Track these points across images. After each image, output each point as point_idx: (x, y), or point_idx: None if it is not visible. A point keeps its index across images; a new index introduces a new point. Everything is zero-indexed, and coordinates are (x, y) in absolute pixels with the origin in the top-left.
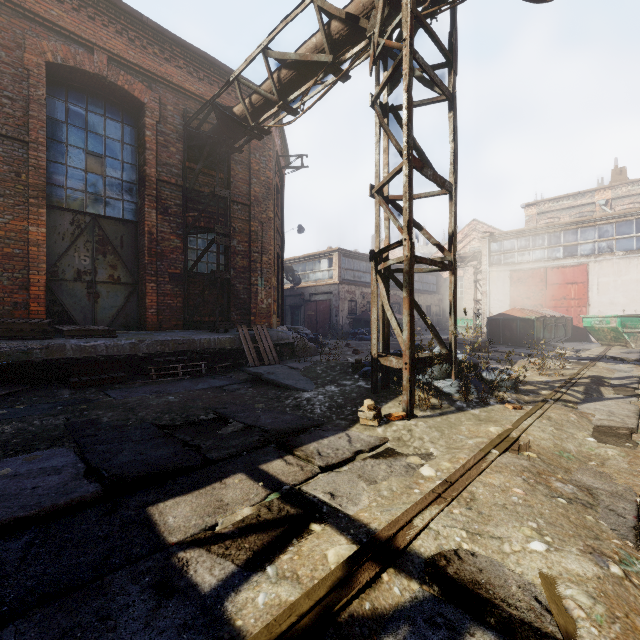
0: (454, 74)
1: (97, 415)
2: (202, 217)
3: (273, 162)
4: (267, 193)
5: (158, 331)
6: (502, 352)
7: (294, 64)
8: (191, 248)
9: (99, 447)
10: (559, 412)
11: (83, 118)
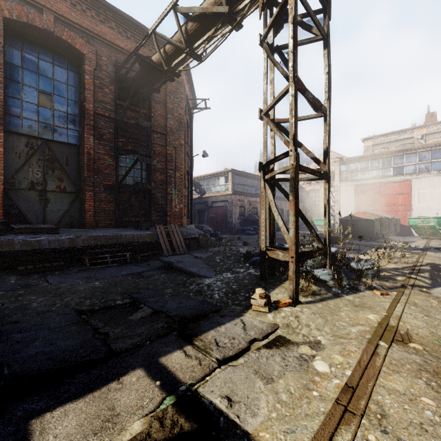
0: (328, 18)
1: (29, 300)
2: (129, 142)
3: (184, 103)
4: (179, 126)
5: (94, 228)
6: (352, 244)
7: (198, 17)
8: (121, 166)
9: (15, 336)
10: (421, 298)
11: (35, 64)
